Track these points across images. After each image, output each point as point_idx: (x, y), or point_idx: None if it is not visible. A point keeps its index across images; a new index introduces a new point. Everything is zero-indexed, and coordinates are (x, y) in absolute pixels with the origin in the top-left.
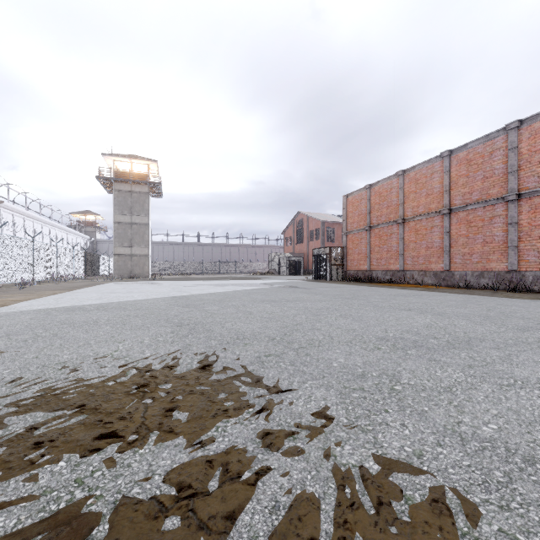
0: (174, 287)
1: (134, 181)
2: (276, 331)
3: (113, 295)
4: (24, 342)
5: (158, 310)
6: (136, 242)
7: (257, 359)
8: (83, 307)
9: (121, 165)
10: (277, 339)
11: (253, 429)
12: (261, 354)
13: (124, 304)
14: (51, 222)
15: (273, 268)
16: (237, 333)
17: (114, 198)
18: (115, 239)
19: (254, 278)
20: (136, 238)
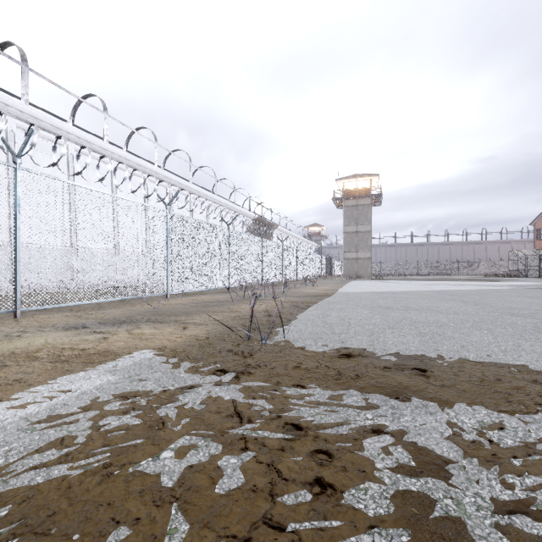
0: (415, 285)
1: (360, 197)
2: (540, 308)
3: (383, 288)
4: (396, 301)
5: (434, 296)
6: (360, 247)
7: (531, 313)
8: (383, 292)
9: (348, 185)
10: (541, 310)
11: (538, 321)
12: (532, 313)
13: (403, 292)
14: (297, 236)
15: (516, 269)
16: (510, 307)
17: (343, 213)
18: (344, 246)
19: (490, 279)
20: (360, 244)
